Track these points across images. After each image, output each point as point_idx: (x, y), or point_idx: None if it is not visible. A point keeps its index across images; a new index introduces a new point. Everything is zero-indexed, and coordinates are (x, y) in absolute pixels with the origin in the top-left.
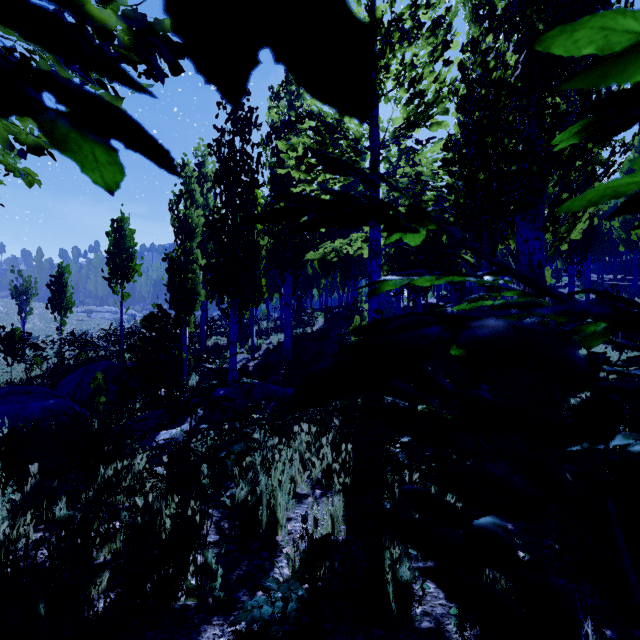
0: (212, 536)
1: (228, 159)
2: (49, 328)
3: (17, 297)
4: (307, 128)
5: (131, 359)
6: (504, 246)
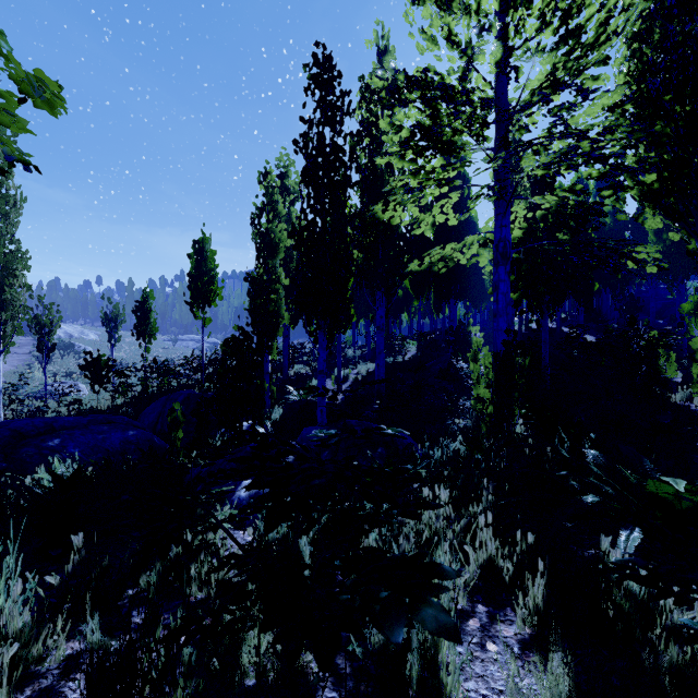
0: (326, 692)
1: (317, 153)
2: (138, 356)
3: (107, 324)
4: (418, 97)
5: (210, 388)
6: None
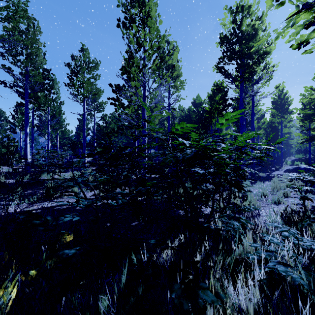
0: None
1: None
2: None
3: None
4: None
5: None
6: None
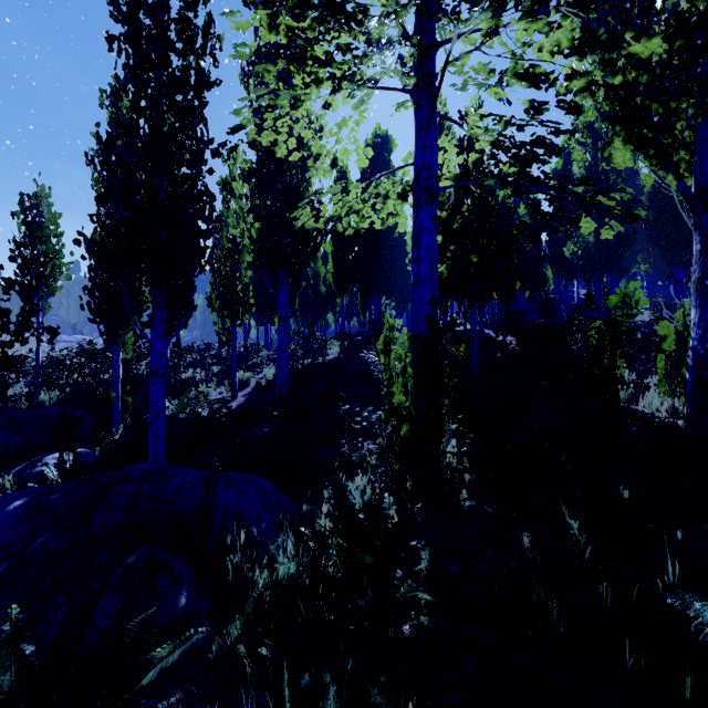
0: None
1: (136, 6)
2: None
3: None
4: None
5: None
6: (678, 180)
